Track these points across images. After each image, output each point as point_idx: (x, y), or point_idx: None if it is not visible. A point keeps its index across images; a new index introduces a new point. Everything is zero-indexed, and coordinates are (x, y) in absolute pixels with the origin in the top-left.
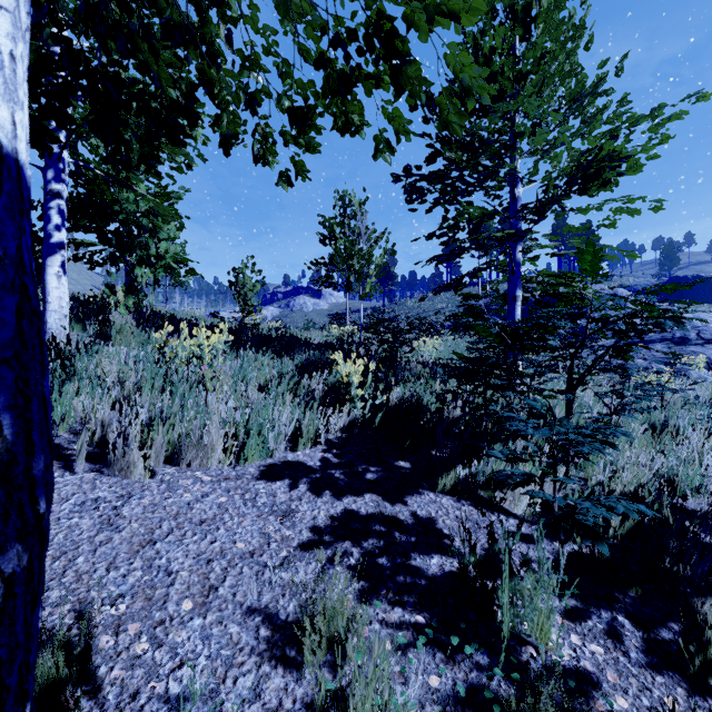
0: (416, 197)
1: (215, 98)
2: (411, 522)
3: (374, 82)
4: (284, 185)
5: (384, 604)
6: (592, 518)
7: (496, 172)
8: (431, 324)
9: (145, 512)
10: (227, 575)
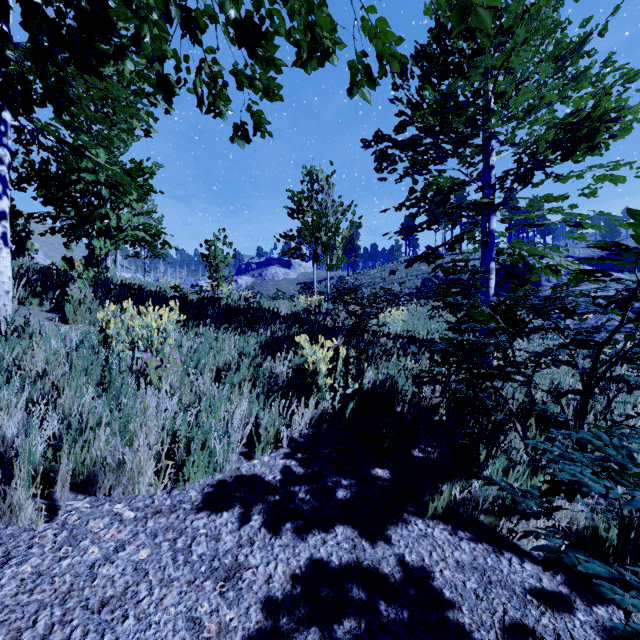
0: (387, 165)
1: None
2: (399, 577)
3: None
4: (240, 141)
5: None
6: None
7: (475, 136)
8: (395, 294)
9: (18, 592)
10: None
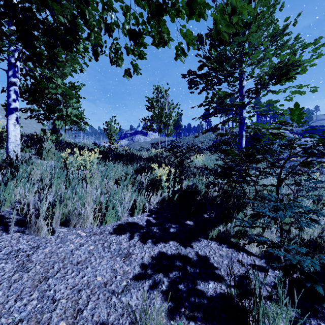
0: (194, 86)
1: (86, 23)
2: (195, 259)
3: (176, 14)
4: (127, 77)
5: (183, 319)
6: (305, 265)
7: (234, 73)
8: (199, 148)
9: (45, 257)
10: (89, 301)
